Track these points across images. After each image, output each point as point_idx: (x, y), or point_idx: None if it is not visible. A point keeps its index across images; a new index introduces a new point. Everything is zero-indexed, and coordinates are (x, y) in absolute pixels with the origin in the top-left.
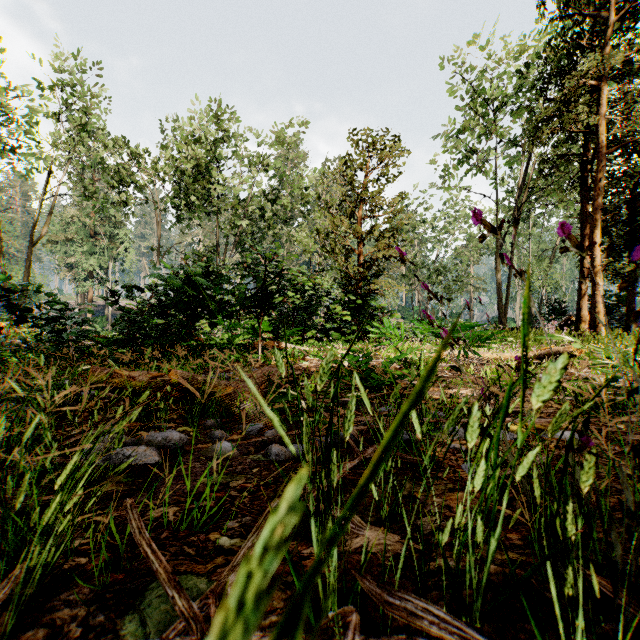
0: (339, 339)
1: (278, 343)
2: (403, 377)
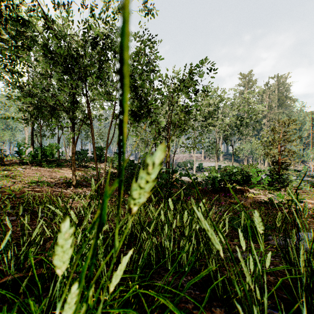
0: (270, 188)
1: (248, 189)
2: (279, 206)
